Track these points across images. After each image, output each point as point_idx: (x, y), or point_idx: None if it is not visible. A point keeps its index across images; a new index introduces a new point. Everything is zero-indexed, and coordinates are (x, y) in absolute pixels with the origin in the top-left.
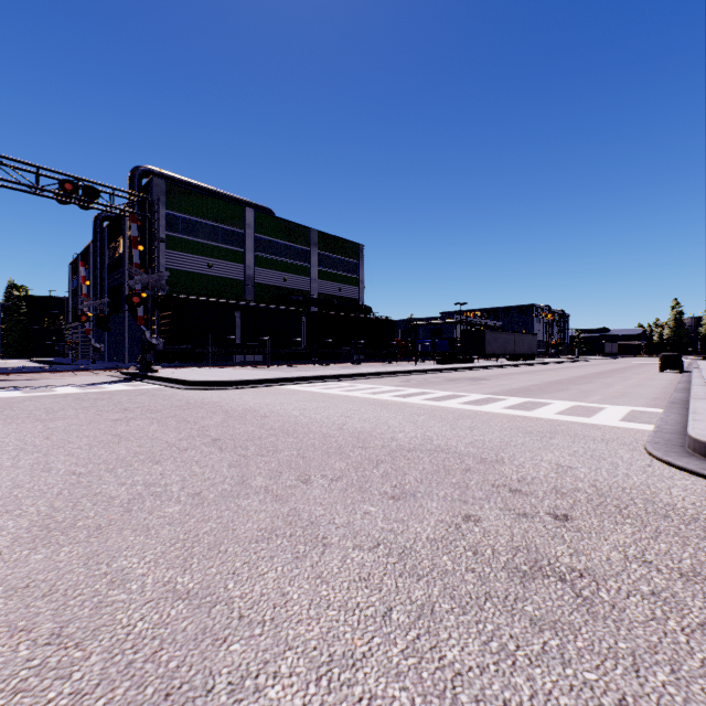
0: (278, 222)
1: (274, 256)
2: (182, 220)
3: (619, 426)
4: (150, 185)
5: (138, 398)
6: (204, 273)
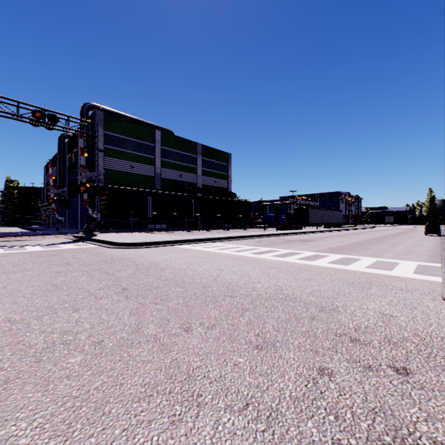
0: (176, 139)
1: (173, 161)
2: (114, 137)
3: (415, 278)
4: (94, 115)
5: (79, 255)
6: (129, 171)
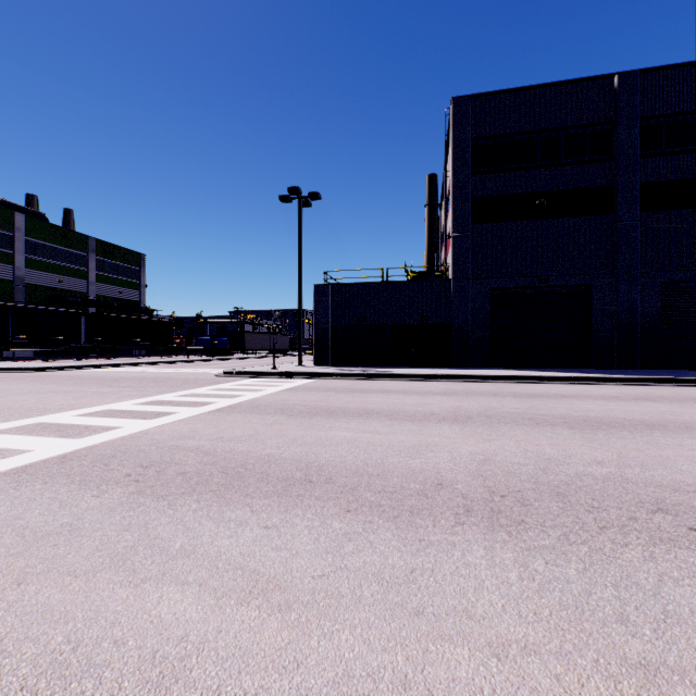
0: (53, 228)
1: (48, 259)
2: None
3: None
4: None
5: None
6: None
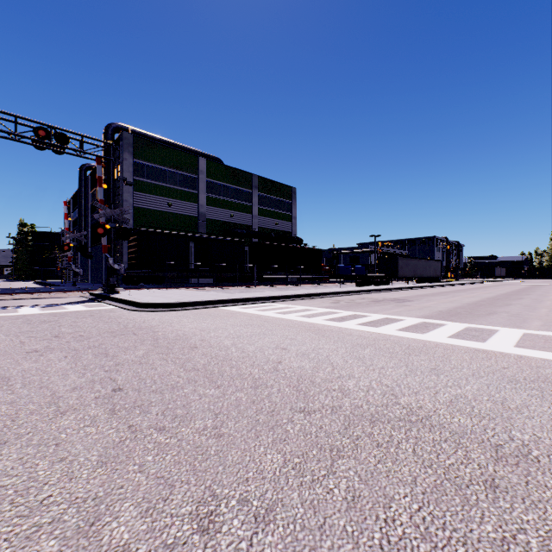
0: (226, 169)
1: (222, 197)
2: (147, 167)
3: None
4: (121, 139)
5: (82, 321)
6: (165, 210)
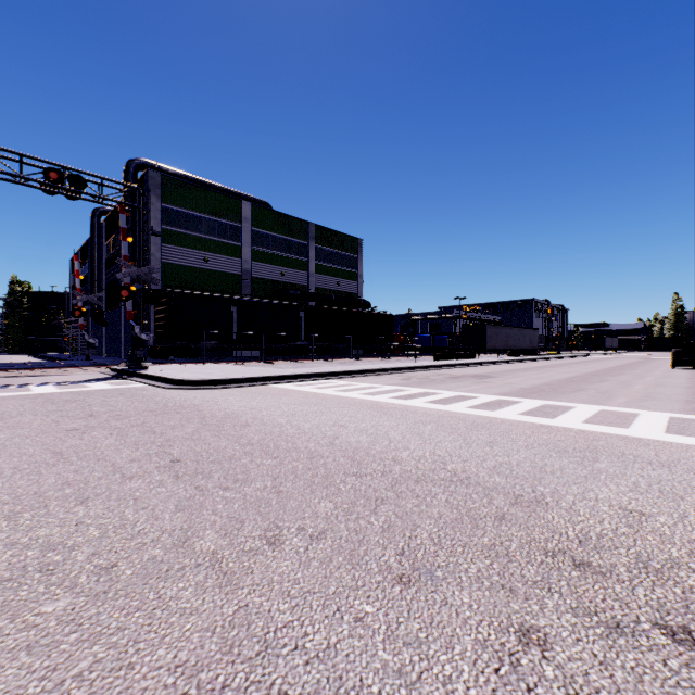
0: (276, 216)
1: (271, 250)
2: (178, 213)
3: (669, 441)
4: (145, 178)
5: (113, 400)
6: (200, 267)
